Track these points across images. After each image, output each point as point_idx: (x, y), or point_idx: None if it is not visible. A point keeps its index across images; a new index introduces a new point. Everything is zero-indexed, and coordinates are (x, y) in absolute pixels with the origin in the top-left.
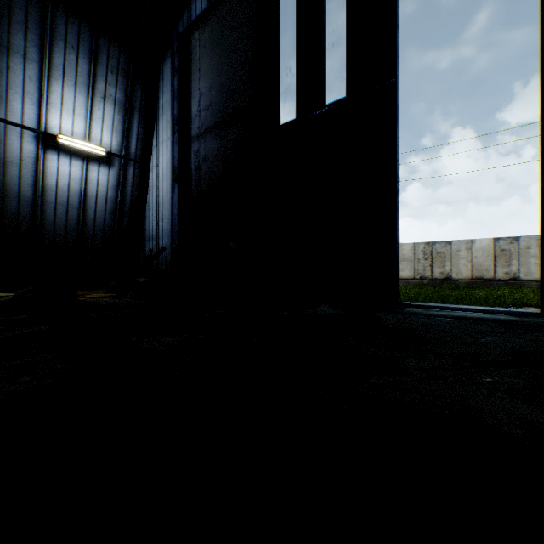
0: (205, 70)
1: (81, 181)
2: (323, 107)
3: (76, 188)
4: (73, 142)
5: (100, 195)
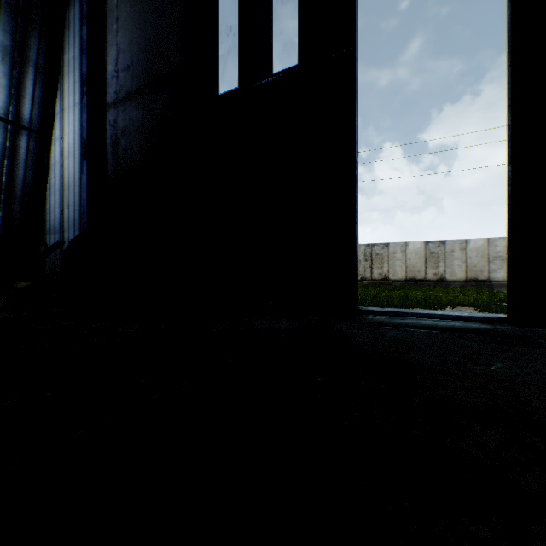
0: (124, 21)
1: None
2: (270, 76)
3: None
4: None
5: None
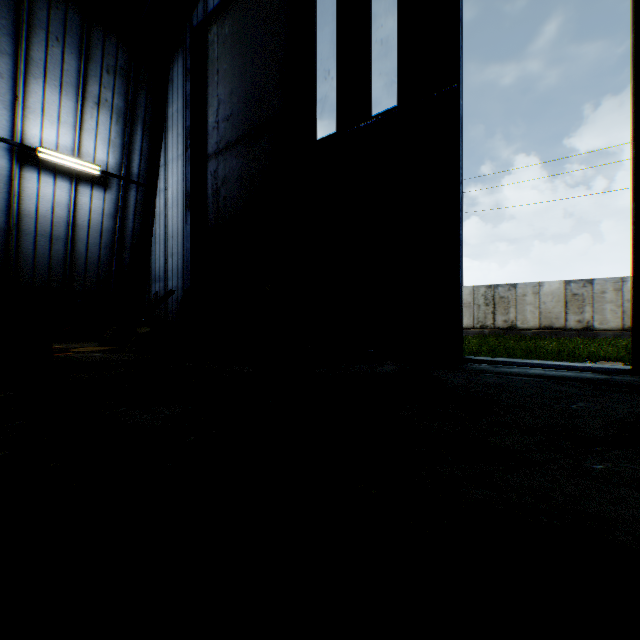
0: (224, 73)
1: (68, 207)
2: (369, 118)
3: (62, 215)
4: (58, 157)
5: (94, 225)
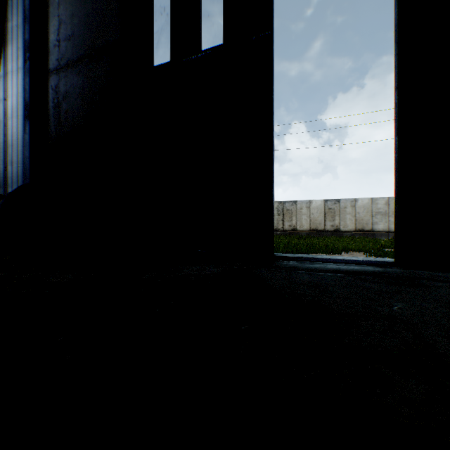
0: None
1: None
2: (199, 52)
3: None
4: None
5: None
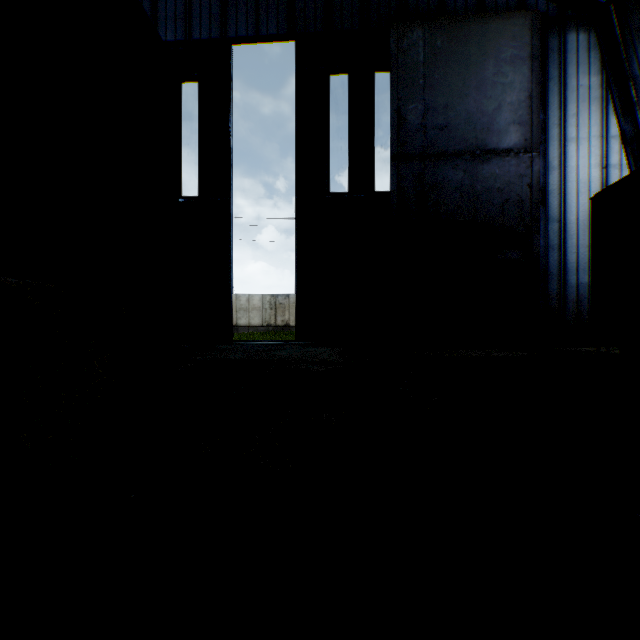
0: None
1: None
2: (180, 197)
3: None
4: None
5: None
